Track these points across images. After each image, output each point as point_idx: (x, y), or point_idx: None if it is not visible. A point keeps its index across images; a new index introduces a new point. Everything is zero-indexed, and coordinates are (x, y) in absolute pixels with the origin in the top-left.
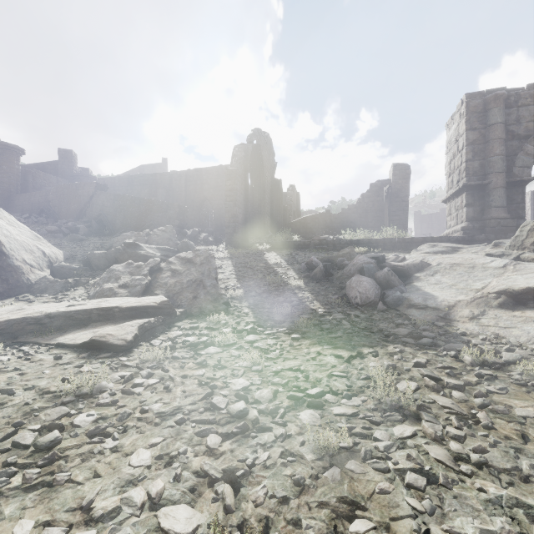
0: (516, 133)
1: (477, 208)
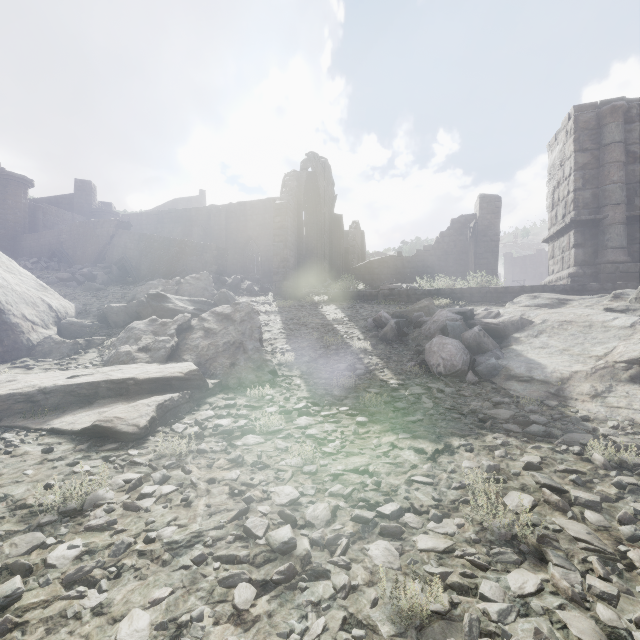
0: (639, 154)
1: (589, 249)
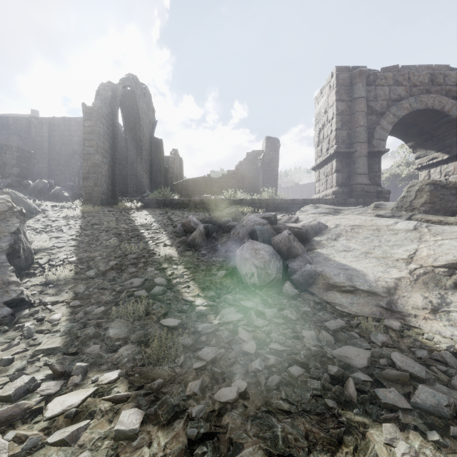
0: (375, 109)
1: (345, 174)
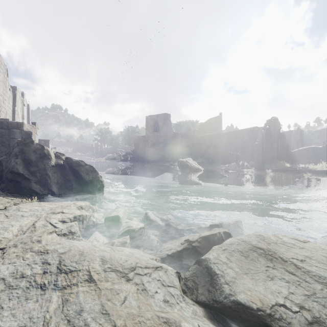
0: None
1: None
